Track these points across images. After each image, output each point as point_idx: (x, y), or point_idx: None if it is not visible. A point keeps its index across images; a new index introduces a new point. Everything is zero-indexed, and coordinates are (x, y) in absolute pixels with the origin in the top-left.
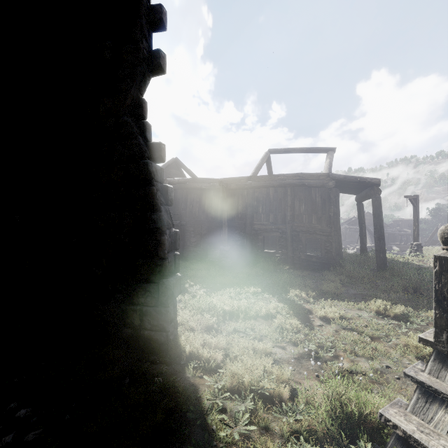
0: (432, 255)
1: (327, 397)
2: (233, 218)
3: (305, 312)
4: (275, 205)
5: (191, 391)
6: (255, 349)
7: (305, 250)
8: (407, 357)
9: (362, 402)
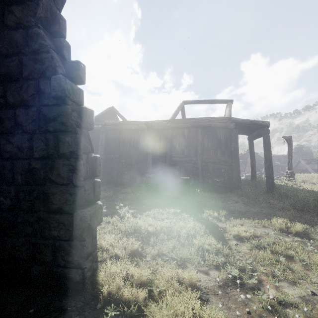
0: (300, 180)
1: None
2: (156, 152)
3: (220, 231)
4: (189, 142)
5: None
6: (179, 278)
7: (212, 177)
8: None
9: None
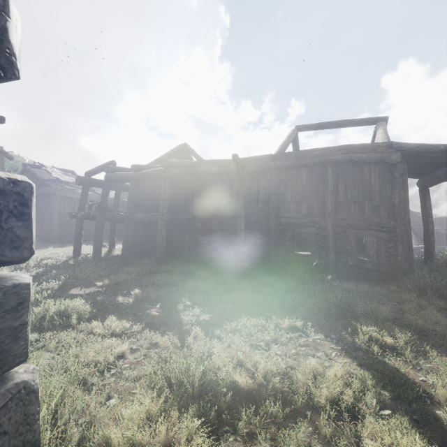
0: None
1: None
2: (252, 210)
3: (418, 396)
4: (309, 191)
5: None
6: None
7: (354, 253)
8: None
9: None
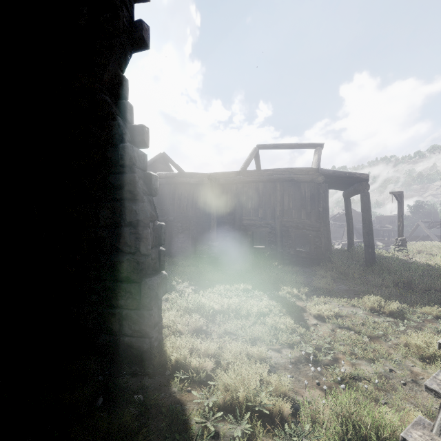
0: (415, 250)
1: (336, 415)
2: (222, 214)
3: (298, 310)
4: (264, 200)
5: (177, 413)
6: (248, 354)
7: (294, 246)
8: (410, 358)
9: (379, 422)
